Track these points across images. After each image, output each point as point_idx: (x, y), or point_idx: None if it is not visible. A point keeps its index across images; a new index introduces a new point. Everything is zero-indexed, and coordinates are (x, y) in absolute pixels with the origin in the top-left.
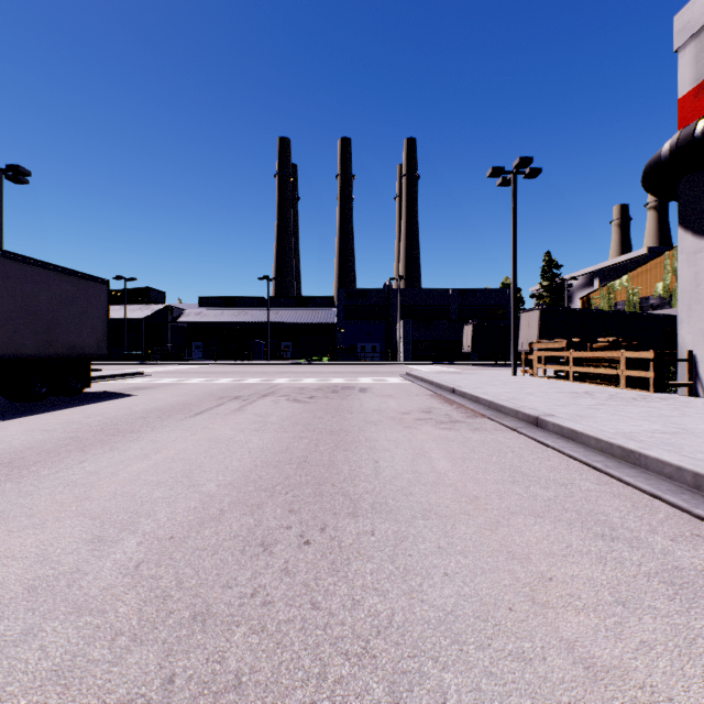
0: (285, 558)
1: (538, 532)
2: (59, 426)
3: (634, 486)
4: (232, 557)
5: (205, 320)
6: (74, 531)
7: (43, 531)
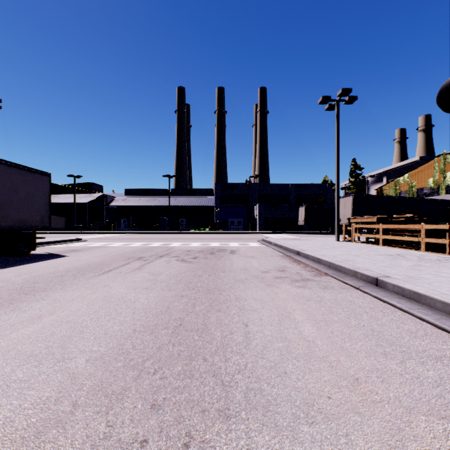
0: None
1: None
2: None
3: None
4: None
5: (128, 204)
6: None
7: None
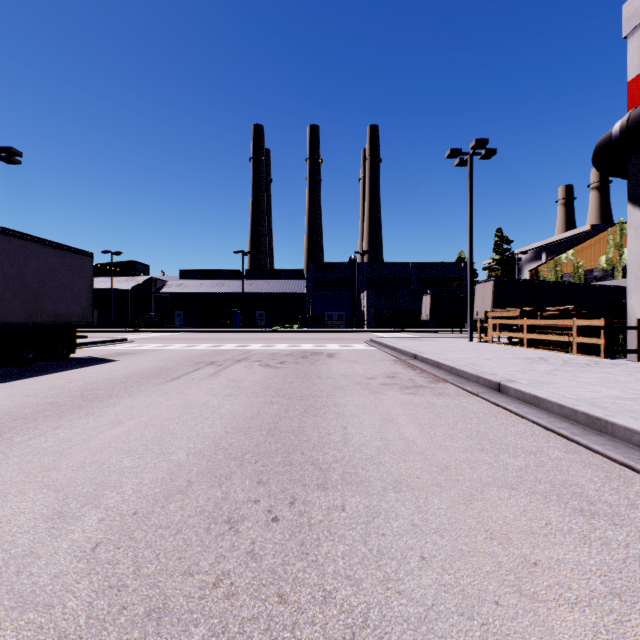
0: (252, 538)
1: (514, 507)
2: (41, 391)
3: (603, 455)
4: (196, 536)
5: (185, 291)
6: (35, 506)
7: (3, 506)
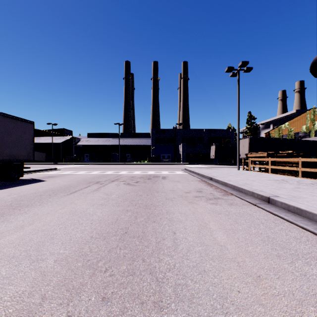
0: None
1: None
2: None
3: None
4: None
5: (90, 143)
6: None
7: None
